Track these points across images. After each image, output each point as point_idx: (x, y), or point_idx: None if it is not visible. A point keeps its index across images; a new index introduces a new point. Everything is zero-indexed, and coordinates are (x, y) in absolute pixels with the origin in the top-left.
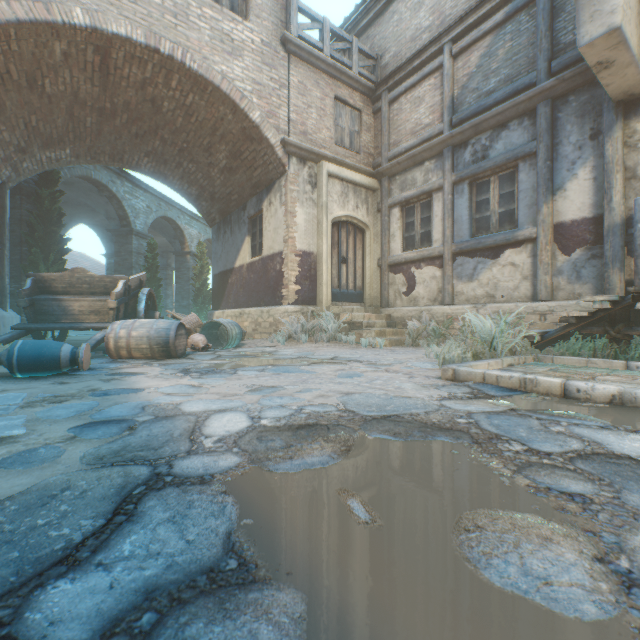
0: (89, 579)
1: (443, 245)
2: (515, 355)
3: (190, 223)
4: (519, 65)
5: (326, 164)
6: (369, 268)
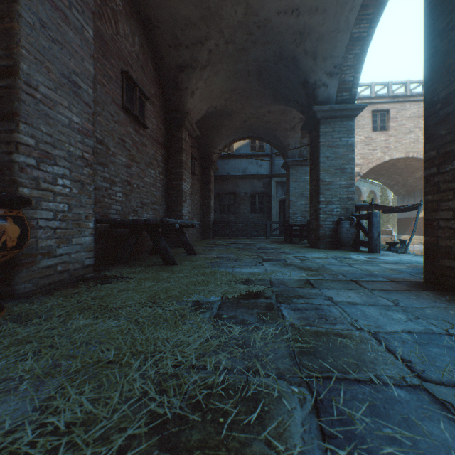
0: None
1: None
2: None
3: (363, 185)
4: None
5: None
6: None
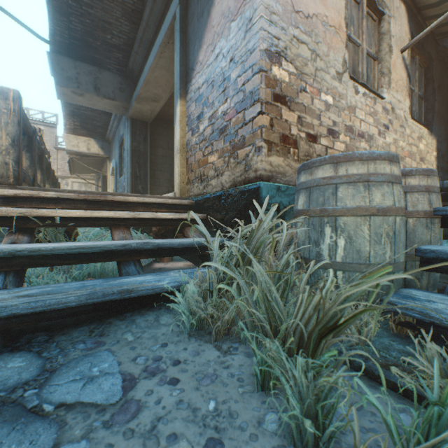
0: None
1: None
2: None
3: None
4: None
5: (71, 179)
6: None
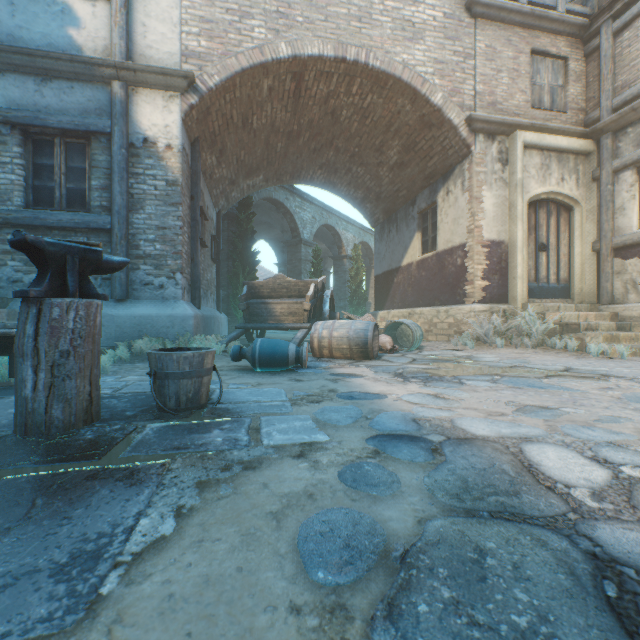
0: None
1: None
2: None
3: (346, 228)
4: None
5: (521, 134)
6: (579, 254)
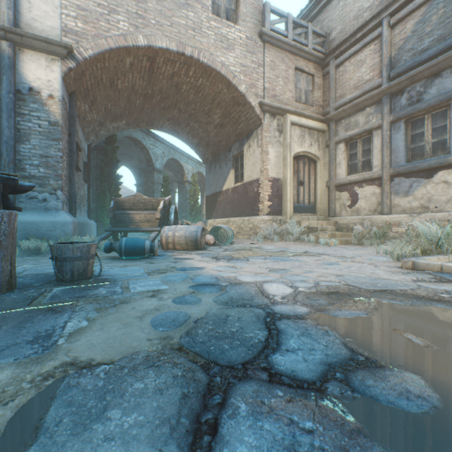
0: (289, 356)
1: (382, 169)
2: None
3: (187, 162)
4: (451, 26)
5: (289, 116)
6: (319, 188)
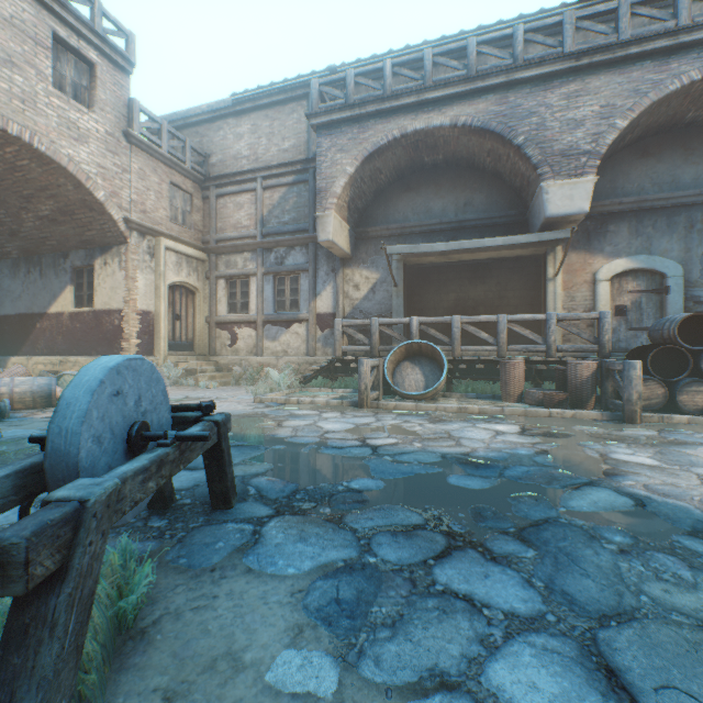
0: None
1: (257, 315)
2: (291, 389)
3: None
4: (301, 215)
5: (165, 240)
6: (200, 323)
